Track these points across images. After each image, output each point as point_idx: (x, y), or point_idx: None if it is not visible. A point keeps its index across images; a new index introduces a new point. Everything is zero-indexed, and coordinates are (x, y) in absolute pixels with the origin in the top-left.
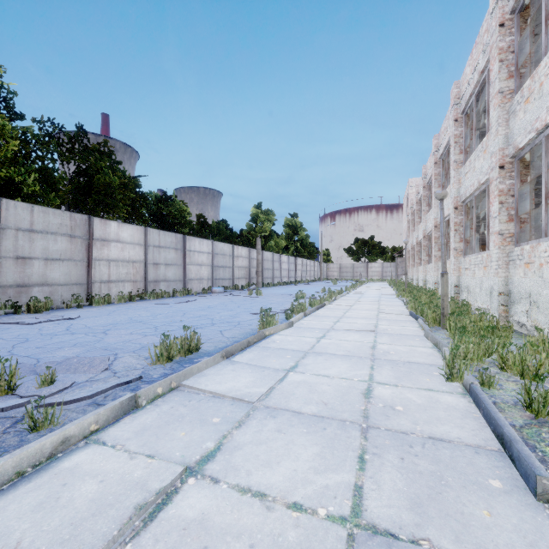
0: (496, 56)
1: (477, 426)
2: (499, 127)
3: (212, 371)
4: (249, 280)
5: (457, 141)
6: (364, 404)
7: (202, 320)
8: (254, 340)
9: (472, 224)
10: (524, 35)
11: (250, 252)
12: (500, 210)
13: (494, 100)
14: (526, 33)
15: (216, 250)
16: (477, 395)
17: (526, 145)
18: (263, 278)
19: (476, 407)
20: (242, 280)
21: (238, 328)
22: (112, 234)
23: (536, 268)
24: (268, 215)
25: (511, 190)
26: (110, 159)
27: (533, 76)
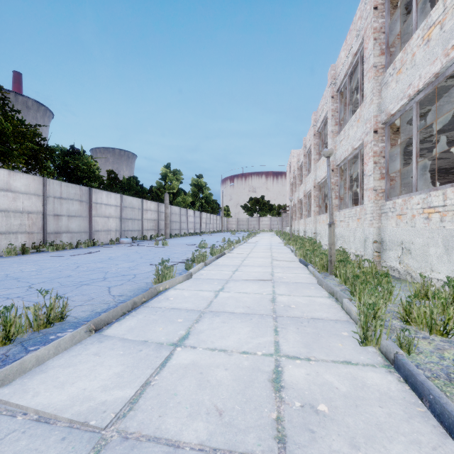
0: (370, 35)
1: (435, 437)
2: (374, 96)
3: (61, 360)
4: (158, 231)
5: (333, 115)
6: (275, 405)
7: (93, 274)
8: (142, 299)
9: (344, 184)
10: (393, 19)
11: (159, 206)
12: (374, 169)
13: (369, 74)
14: (394, 18)
15: (125, 203)
16: (413, 376)
17: (397, 111)
18: (171, 229)
19: (412, 390)
20: (151, 232)
21: (131, 283)
22: (1, 182)
23: (408, 219)
24: (177, 175)
25: (383, 152)
26: (2, 105)
27: (406, 49)
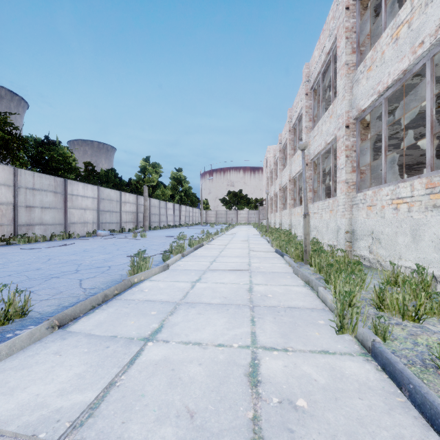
0: (343, 34)
1: (417, 430)
2: (345, 93)
3: (14, 362)
4: (136, 223)
5: (307, 111)
6: (251, 403)
7: (65, 266)
8: (114, 291)
9: (318, 178)
10: (363, 20)
11: (138, 199)
12: (346, 162)
13: (341, 71)
14: (364, 18)
15: (102, 195)
16: (392, 365)
17: (367, 107)
18: (151, 222)
19: (390, 379)
20: (129, 224)
21: (105, 275)
22: None
23: (378, 210)
24: (156, 168)
25: (354, 146)
26: None
27: (376, 47)
